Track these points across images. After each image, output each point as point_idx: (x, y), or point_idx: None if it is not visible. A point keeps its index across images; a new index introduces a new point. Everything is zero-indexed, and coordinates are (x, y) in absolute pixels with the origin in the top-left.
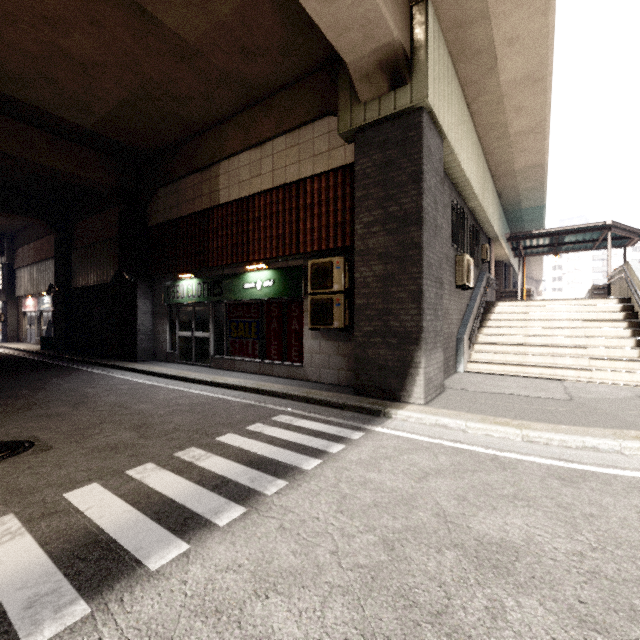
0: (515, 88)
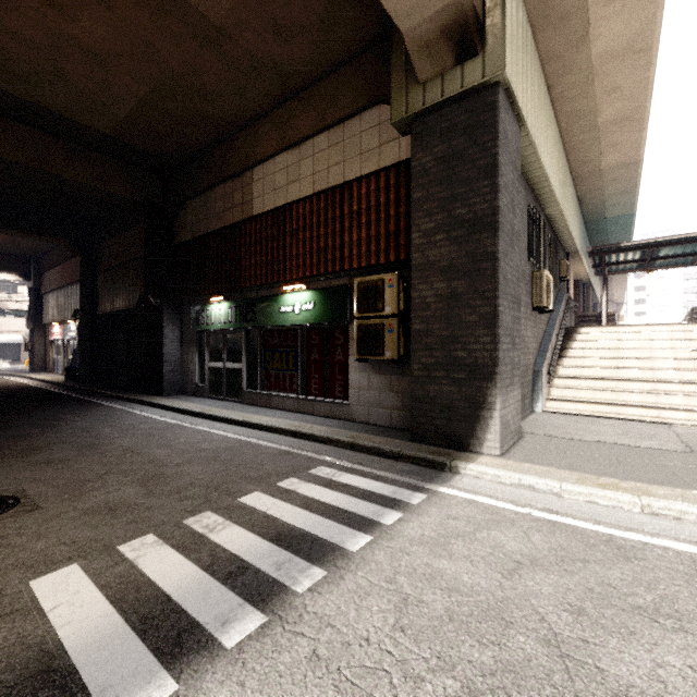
0: (610, 63)
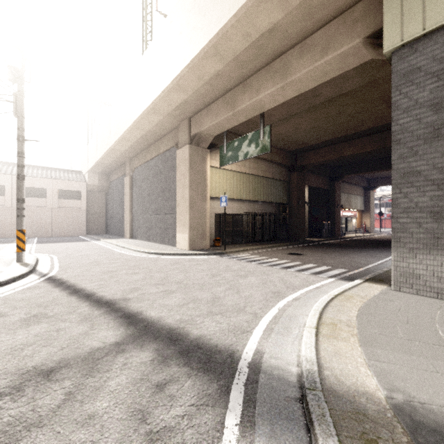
0: None
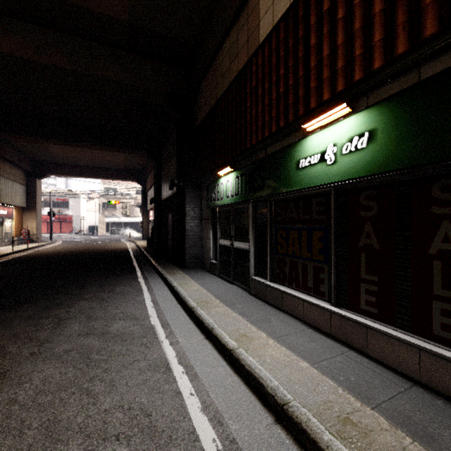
0: None
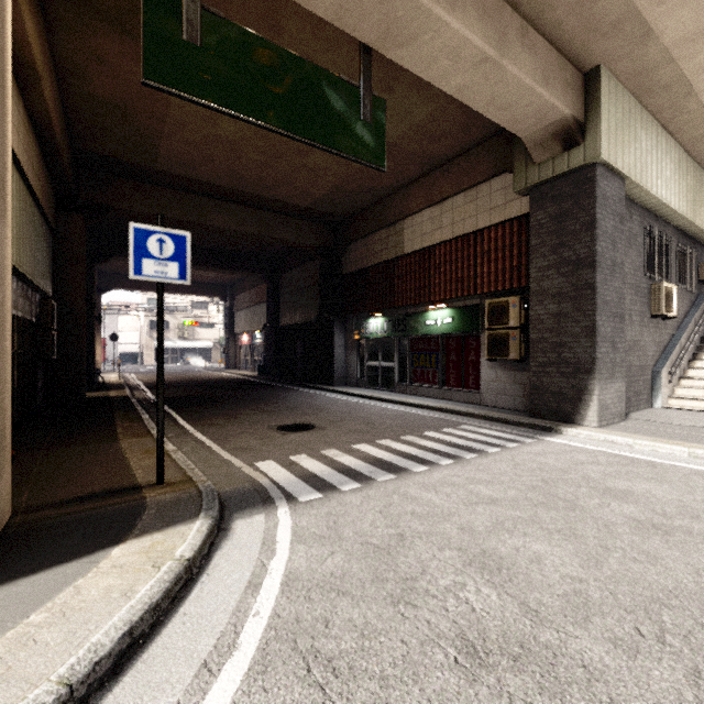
0: None
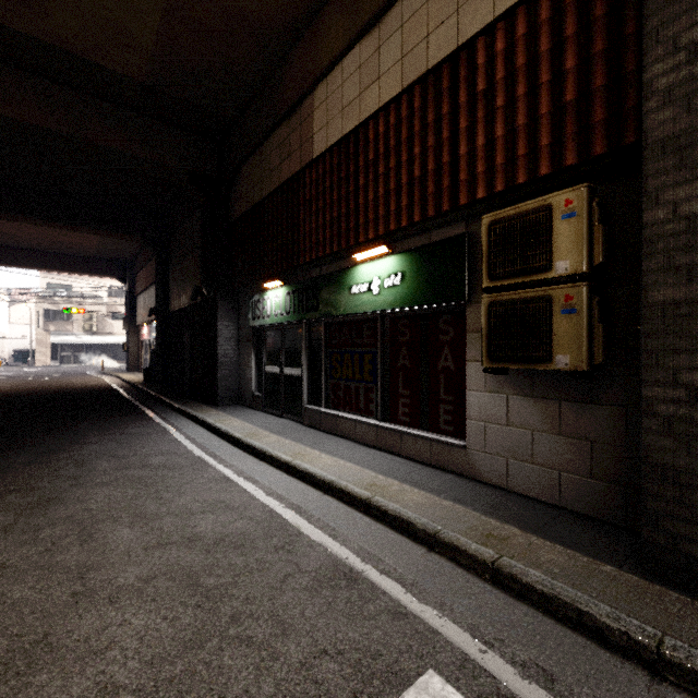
0: None
